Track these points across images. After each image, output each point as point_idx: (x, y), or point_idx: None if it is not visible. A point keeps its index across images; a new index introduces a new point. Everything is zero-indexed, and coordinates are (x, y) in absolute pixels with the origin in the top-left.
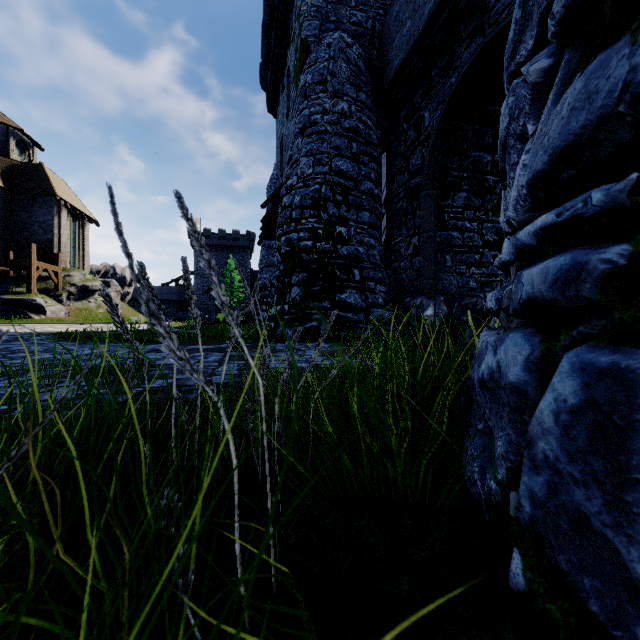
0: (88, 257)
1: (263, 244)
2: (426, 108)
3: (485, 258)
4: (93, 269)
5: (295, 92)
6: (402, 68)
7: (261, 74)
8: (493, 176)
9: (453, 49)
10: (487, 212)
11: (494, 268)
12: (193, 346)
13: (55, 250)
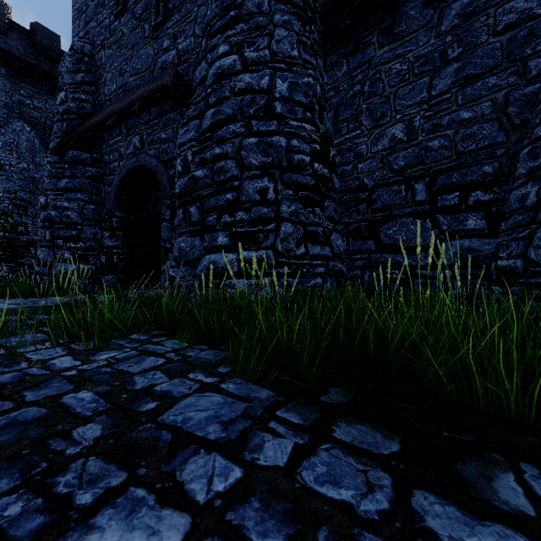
0: None
1: None
2: None
3: None
4: None
5: None
6: None
7: None
8: None
9: None
10: None
11: None
12: None
13: None
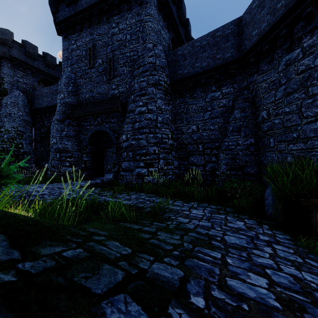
0: None
1: None
2: (45, 121)
3: None
4: None
5: None
6: (39, 109)
7: None
8: None
9: (51, 115)
10: None
11: None
12: None
13: None
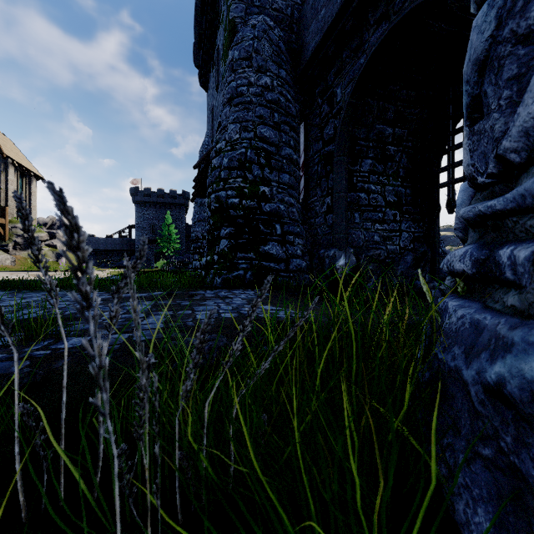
0: (35, 210)
1: (196, 201)
2: (338, 85)
3: (387, 216)
4: (40, 221)
5: (224, 67)
6: (317, 50)
7: (194, 53)
8: (394, 146)
9: (362, 34)
10: (388, 177)
11: (394, 225)
12: (126, 294)
13: (2, 203)
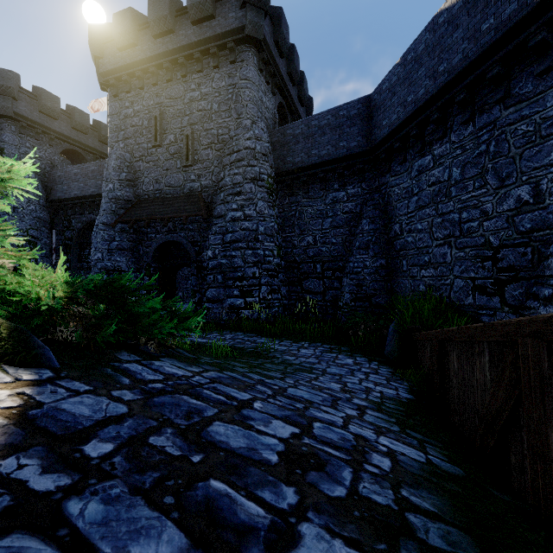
0: None
1: None
2: (73, 219)
3: None
4: None
5: None
6: (63, 200)
7: None
8: None
9: (84, 210)
10: None
11: None
12: None
13: None
